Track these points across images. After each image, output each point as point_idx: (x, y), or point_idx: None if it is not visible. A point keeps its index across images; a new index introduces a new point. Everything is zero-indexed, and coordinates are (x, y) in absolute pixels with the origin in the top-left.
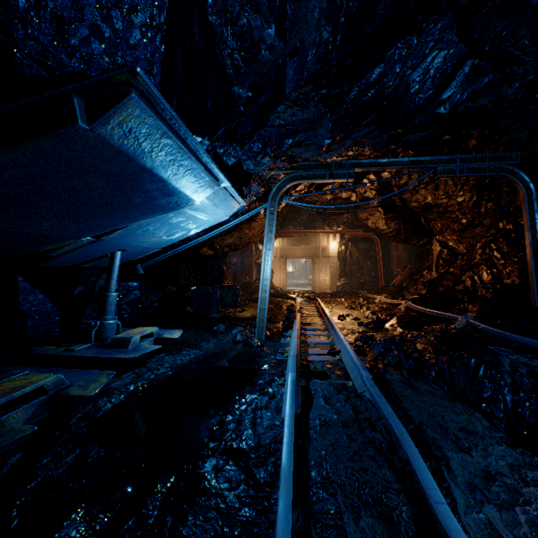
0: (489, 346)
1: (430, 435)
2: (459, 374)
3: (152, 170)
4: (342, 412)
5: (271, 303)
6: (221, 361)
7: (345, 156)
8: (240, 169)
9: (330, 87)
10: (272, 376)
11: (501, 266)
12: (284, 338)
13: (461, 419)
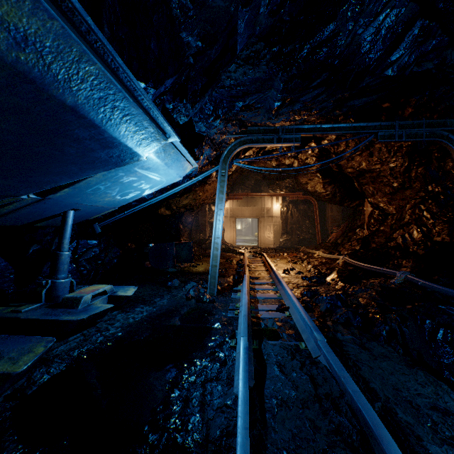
0: (440, 306)
1: (403, 418)
2: (412, 334)
3: (76, 109)
4: (300, 385)
5: (223, 258)
6: (173, 318)
7: (293, 121)
8: (192, 131)
9: (282, 44)
10: (223, 336)
11: (431, 225)
12: (235, 293)
13: (428, 392)
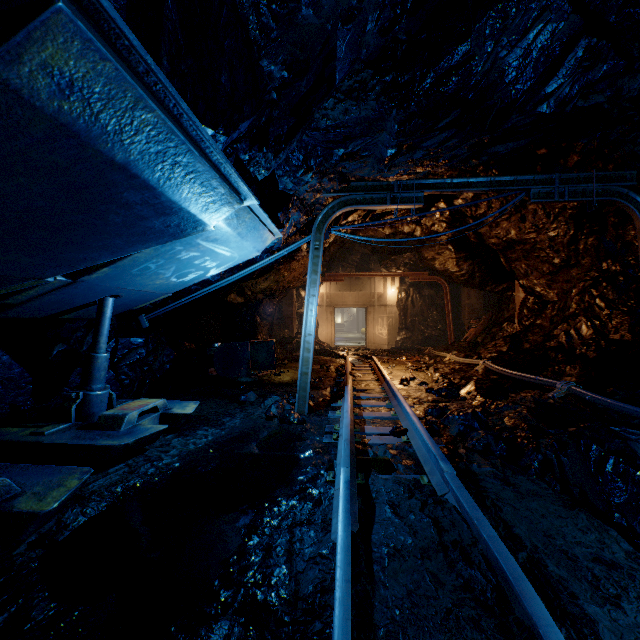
0: (612, 427)
1: (554, 571)
2: (573, 466)
3: (127, 167)
4: (419, 531)
5: (316, 363)
6: (248, 445)
7: (413, 174)
8: (275, 189)
9: (397, 72)
10: (317, 468)
11: (605, 318)
12: (333, 411)
13: (590, 540)
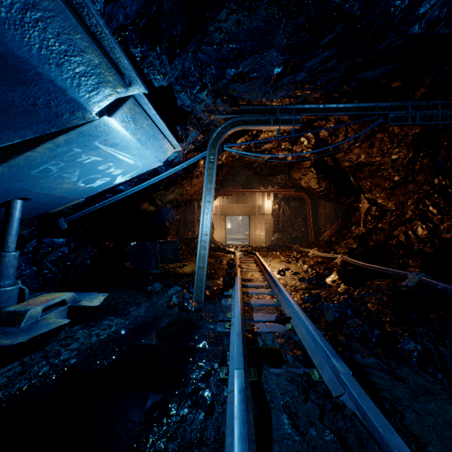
0: None
1: None
2: None
3: None
4: None
5: (212, 258)
6: (148, 335)
7: (293, 98)
8: (174, 105)
9: None
10: (211, 362)
11: (438, 221)
12: (225, 299)
13: None
